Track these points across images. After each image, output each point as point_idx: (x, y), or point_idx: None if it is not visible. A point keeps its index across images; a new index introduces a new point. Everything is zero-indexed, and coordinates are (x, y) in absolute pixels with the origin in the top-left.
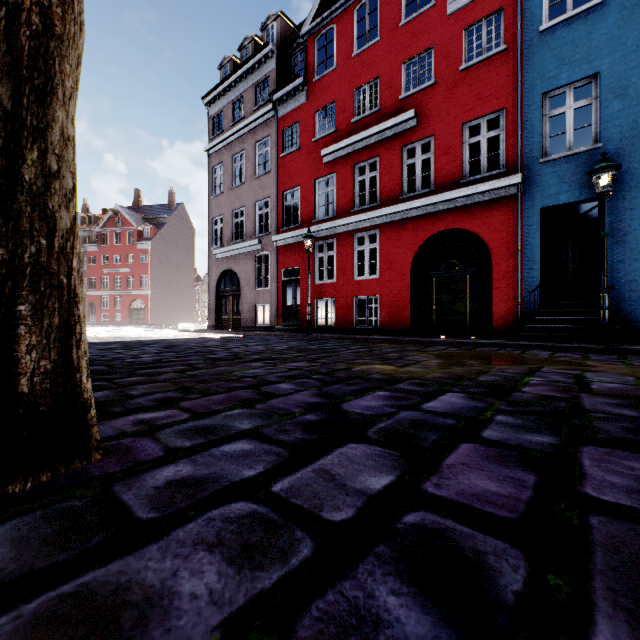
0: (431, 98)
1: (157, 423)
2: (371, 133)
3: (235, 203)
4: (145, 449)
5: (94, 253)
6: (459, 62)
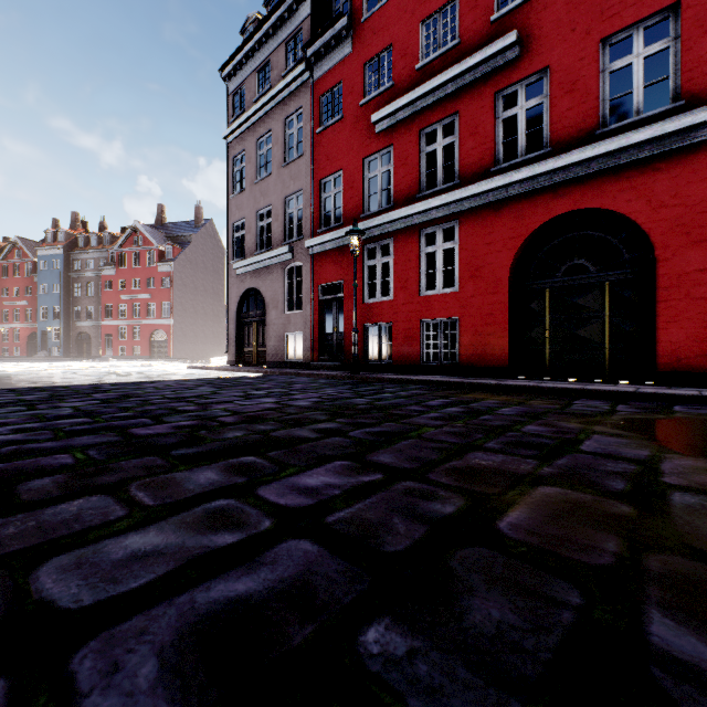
0: (544, 10)
1: None
2: (447, 78)
3: (259, 201)
4: None
5: (111, 277)
6: None
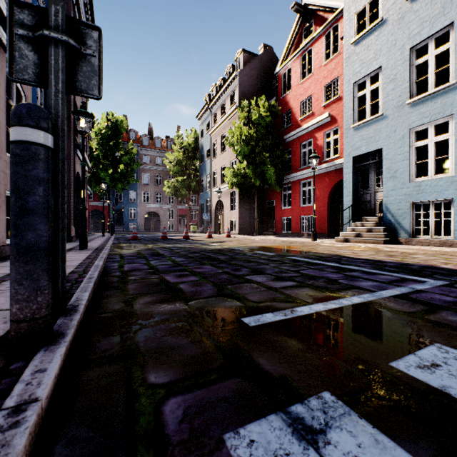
0: None
1: None
2: None
3: None
4: None
5: None
6: None
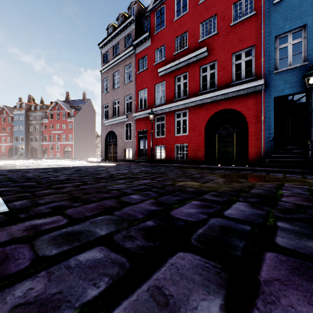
0: (215, 41)
1: (42, 229)
2: (184, 60)
3: (114, 97)
4: (18, 258)
5: (46, 123)
6: (230, 21)
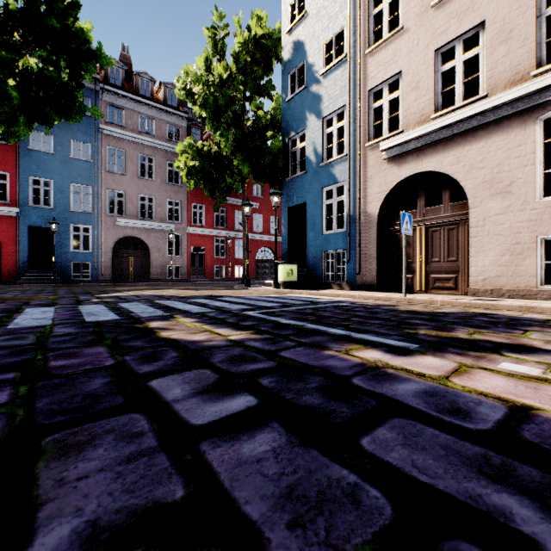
0: None
1: None
2: None
3: None
4: None
5: None
6: None
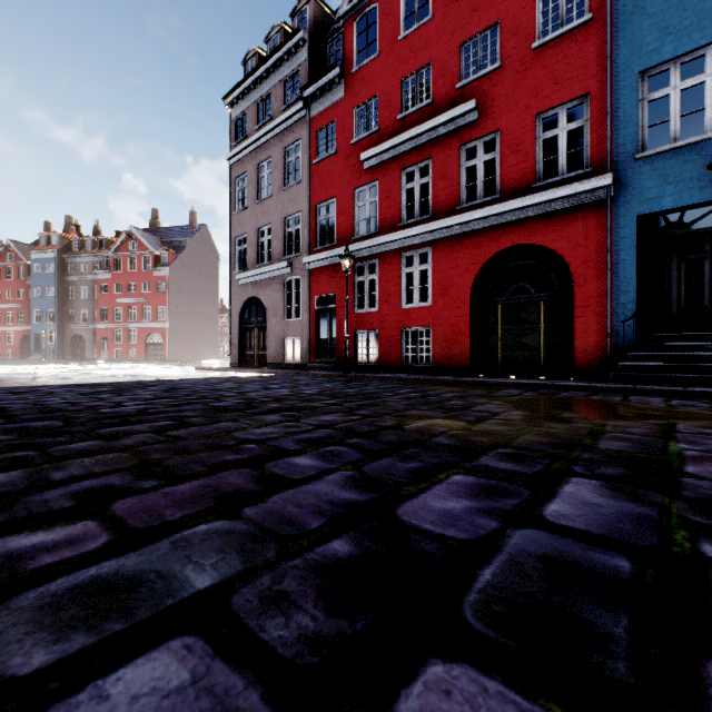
0: (496, 85)
1: (29, 566)
2: (422, 130)
3: (261, 219)
4: None
5: (106, 281)
6: (531, 39)
